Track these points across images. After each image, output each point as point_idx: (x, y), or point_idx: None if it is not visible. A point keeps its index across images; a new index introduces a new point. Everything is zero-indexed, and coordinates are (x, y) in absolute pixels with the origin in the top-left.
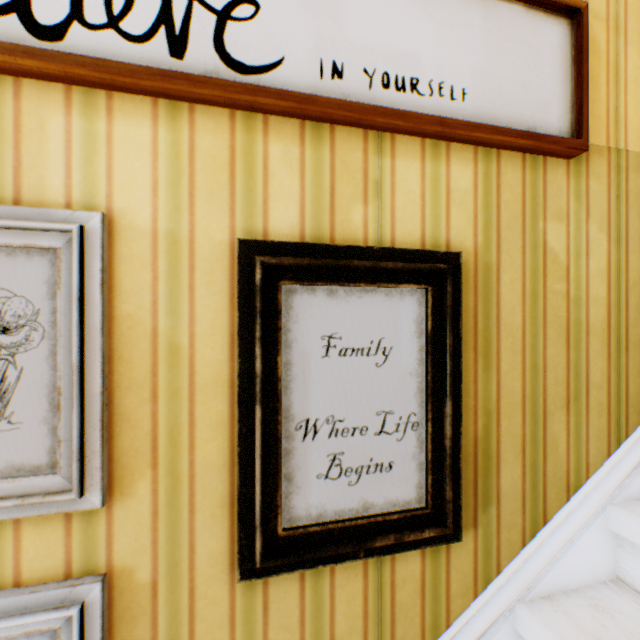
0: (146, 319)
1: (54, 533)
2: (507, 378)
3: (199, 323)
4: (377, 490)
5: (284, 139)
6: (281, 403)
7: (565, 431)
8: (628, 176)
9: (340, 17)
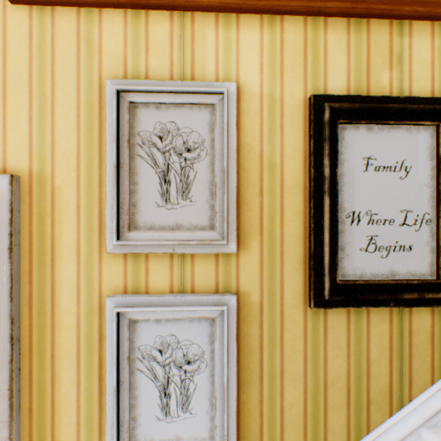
0: (256, 146)
1: (209, 266)
2: None
3: (285, 149)
4: (400, 264)
5: (336, 32)
6: (338, 199)
7: None
8: None
9: None
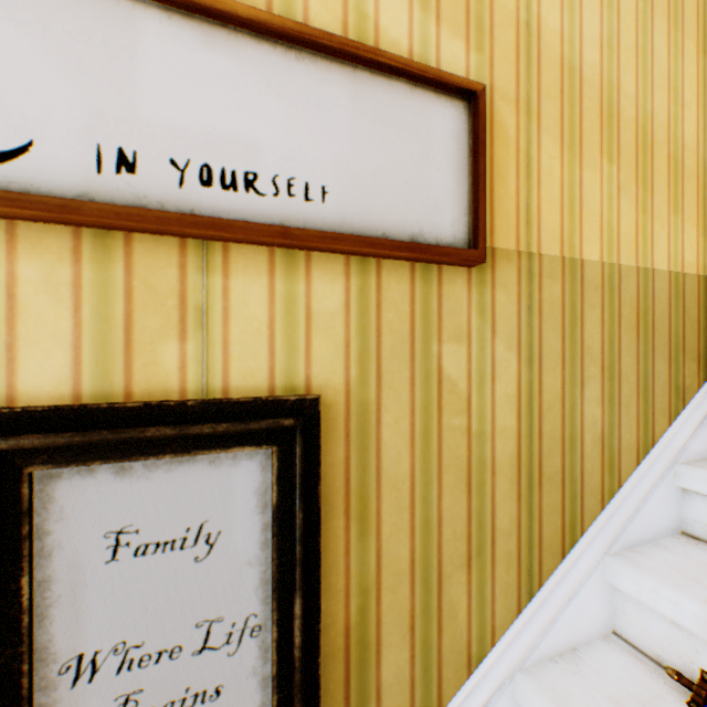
0: None
1: None
2: (391, 542)
3: None
4: None
5: (45, 254)
6: (29, 644)
7: (466, 593)
8: (542, 283)
9: (132, 86)
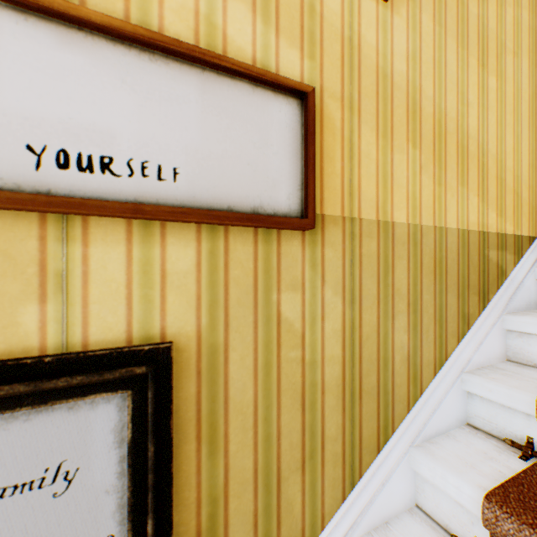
0: None
1: None
2: (237, 457)
3: None
4: None
5: None
6: None
7: (301, 490)
8: (362, 241)
9: None
